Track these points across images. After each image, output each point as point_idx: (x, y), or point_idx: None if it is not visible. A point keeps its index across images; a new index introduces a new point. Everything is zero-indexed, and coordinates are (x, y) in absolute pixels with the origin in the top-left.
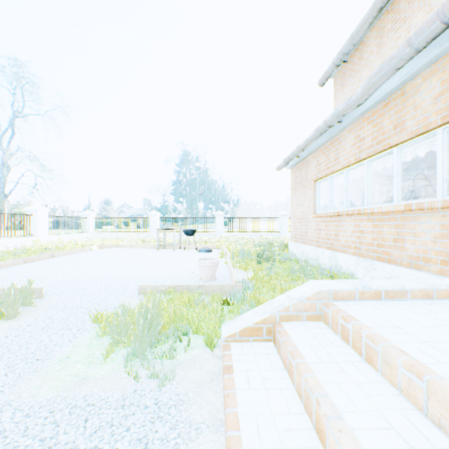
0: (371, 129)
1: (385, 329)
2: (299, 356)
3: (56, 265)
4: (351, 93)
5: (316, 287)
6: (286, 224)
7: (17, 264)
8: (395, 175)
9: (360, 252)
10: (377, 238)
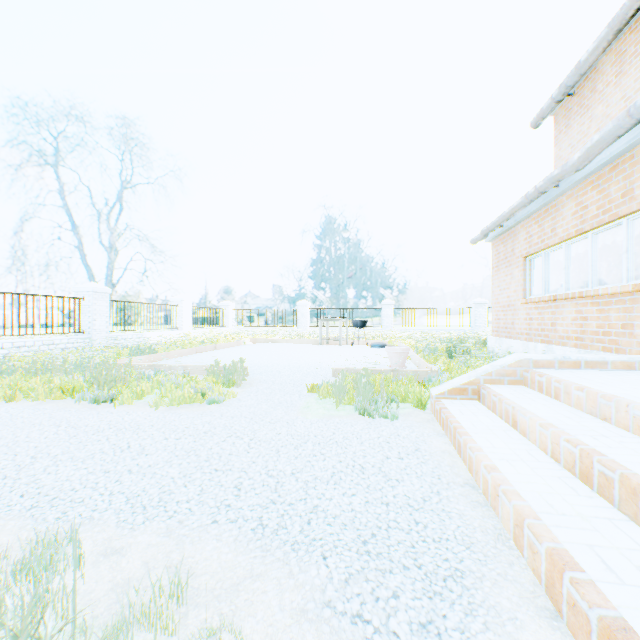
0: (595, 196)
1: (571, 378)
2: (501, 395)
3: (231, 354)
4: (578, 137)
5: (517, 356)
6: (483, 317)
7: (191, 354)
8: (624, 250)
9: (582, 343)
10: (602, 325)
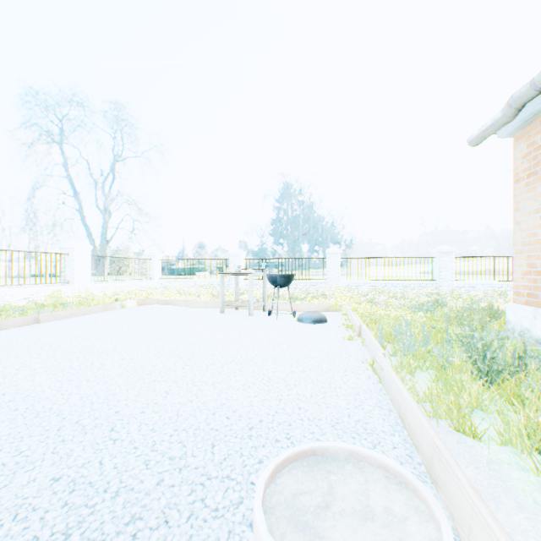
0: None
1: None
2: None
3: None
4: None
5: None
6: (450, 268)
7: None
8: None
9: None
10: None
